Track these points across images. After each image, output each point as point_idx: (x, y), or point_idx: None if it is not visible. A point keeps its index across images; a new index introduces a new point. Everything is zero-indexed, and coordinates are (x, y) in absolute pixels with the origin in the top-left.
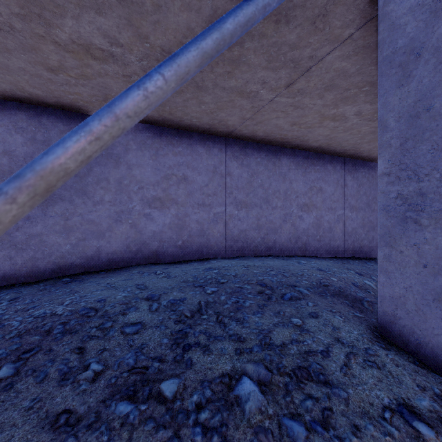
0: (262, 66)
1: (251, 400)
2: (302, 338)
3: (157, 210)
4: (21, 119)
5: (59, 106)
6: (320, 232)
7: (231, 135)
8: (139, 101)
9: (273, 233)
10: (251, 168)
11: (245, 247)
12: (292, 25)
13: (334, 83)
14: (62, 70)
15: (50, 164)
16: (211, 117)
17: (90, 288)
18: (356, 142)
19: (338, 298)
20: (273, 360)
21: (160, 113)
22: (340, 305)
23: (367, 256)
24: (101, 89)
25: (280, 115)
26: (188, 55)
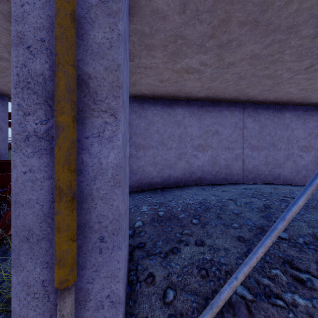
0: (292, 60)
1: None
2: None
3: (200, 153)
4: (135, 106)
5: (152, 97)
6: (317, 167)
7: (247, 101)
8: None
9: (278, 167)
10: (261, 122)
11: (257, 177)
12: None
13: None
14: (166, 81)
15: None
16: (239, 92)
17: (186, 194)
18: None
19: None
20: None
21: (207, 94)
22: None
23: None
24: (180, 86)
25: (293, 85)
26: None
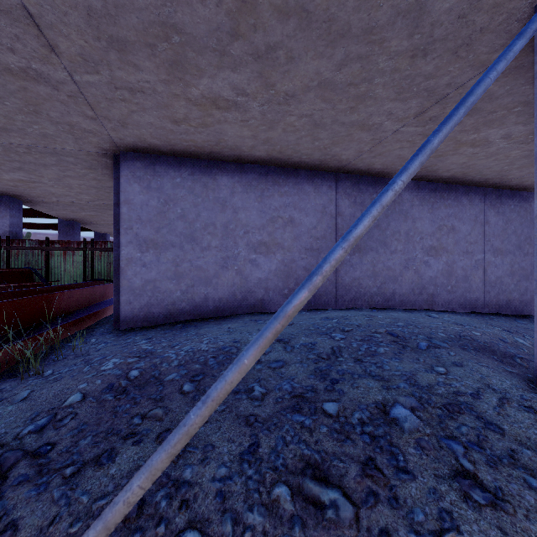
0: (390, 98)
1: (408, 421)
2: (449, 381)
3: (263, 256)
4: (138, 169)
5: (172, 153)
6: (451, 281)
7: (342, 169)
8: (392, 197)
9: (392, 281)
10: (366, 206)
11: (358, 298)
12: (430, 58)
13: (476, 107)
14: (185, 121)
15: (359, 234)
16: (324, 152)
17: (215, 331)
18: (503, 169)
19: (483, 352)
20: (422, 396)
21: (269, 153)
22: (487, 359)
23: (518, 313)
24: (216, 135)
25: (405, 145)
26: (415, 168)
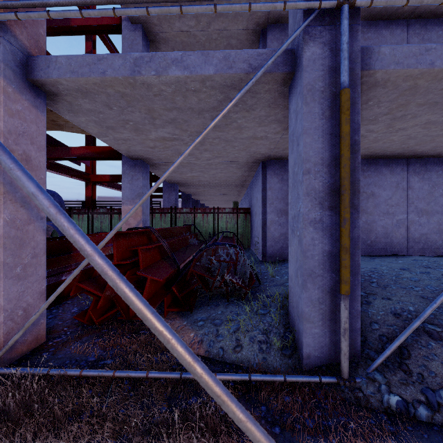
0: None
1: None
2: None
3: None
4: (276, 169)
5: None
6: None
7: (413, 156)
8: None
9: None
10: (432, 180)
11: (426, 248)
12: None
13: None
14: None
15: None
16: (405, 149)
17: None
18: None
19: None
20: None
21: (363, 153)
22: None
23: None
24: None
25: None
26: None
